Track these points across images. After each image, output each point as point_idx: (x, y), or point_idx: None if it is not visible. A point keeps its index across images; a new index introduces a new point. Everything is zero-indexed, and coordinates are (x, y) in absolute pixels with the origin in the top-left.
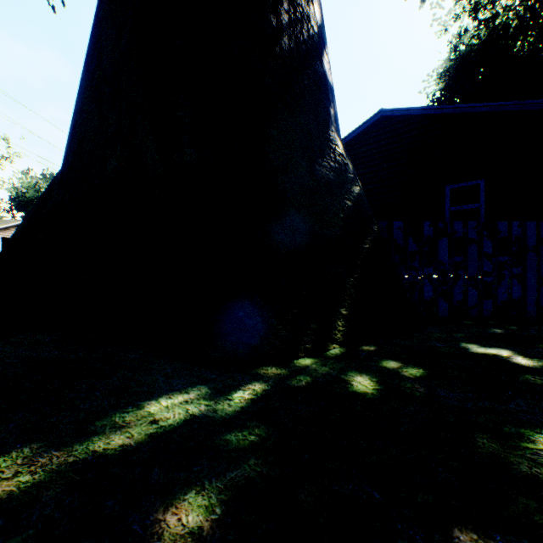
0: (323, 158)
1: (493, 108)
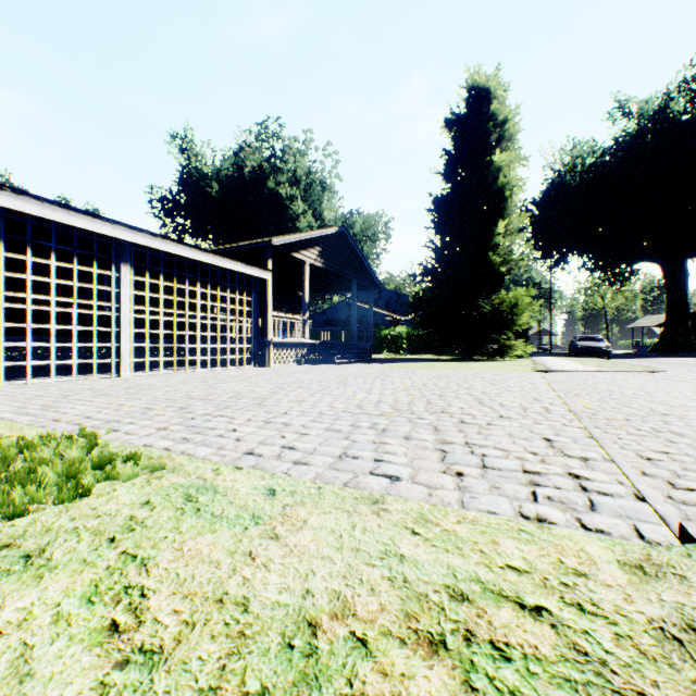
0: (690, 340)
1: None
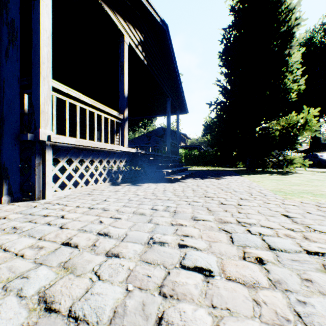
0: None
1: None
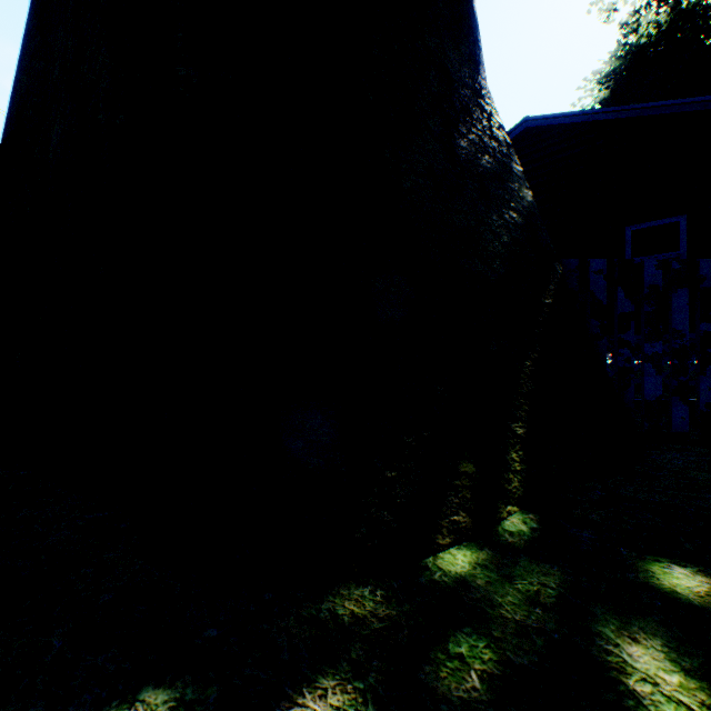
0: (470, 126)
1: (703, 105)
